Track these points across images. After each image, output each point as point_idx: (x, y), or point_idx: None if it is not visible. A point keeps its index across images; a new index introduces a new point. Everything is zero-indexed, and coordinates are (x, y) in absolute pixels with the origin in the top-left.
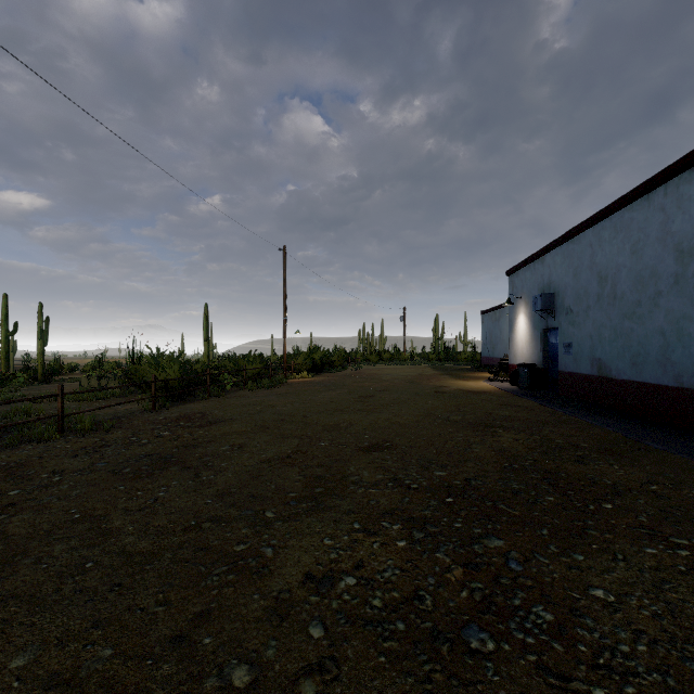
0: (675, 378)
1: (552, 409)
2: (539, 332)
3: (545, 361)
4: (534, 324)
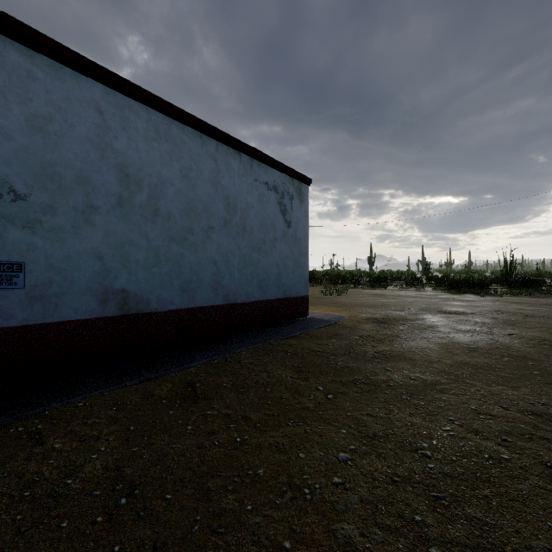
0: (225, 298)
1: (189, 368)
2: None
3: None
4: None
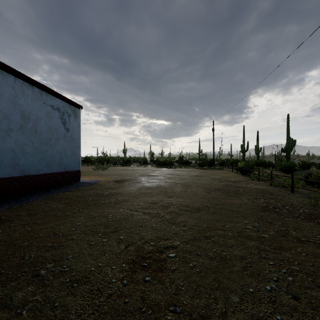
0: (21, 172)
1: None
2: None
3: None
4: None
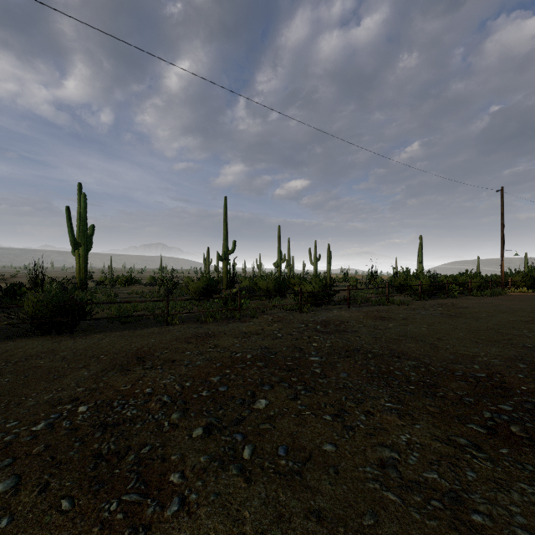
0: None
1: None
2: None
3: None
4: None
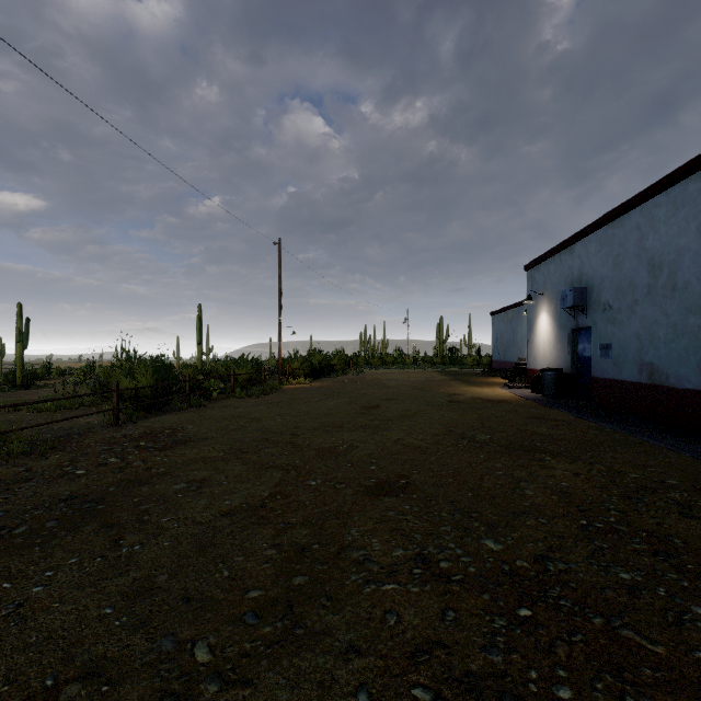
0: None
1: (596, 424)
2: (566, 332)
3: (574, 366)
4: (559, 324)
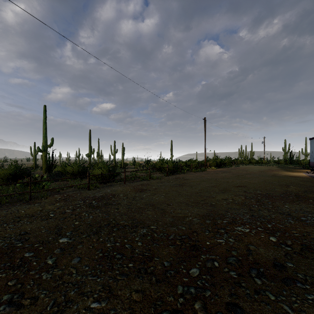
0: None
1: None
2: None
3: None
4: None
